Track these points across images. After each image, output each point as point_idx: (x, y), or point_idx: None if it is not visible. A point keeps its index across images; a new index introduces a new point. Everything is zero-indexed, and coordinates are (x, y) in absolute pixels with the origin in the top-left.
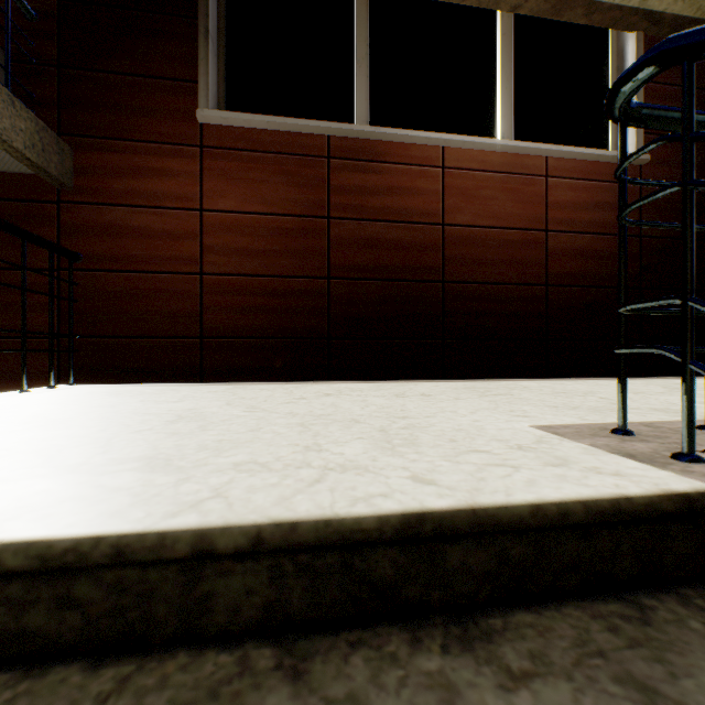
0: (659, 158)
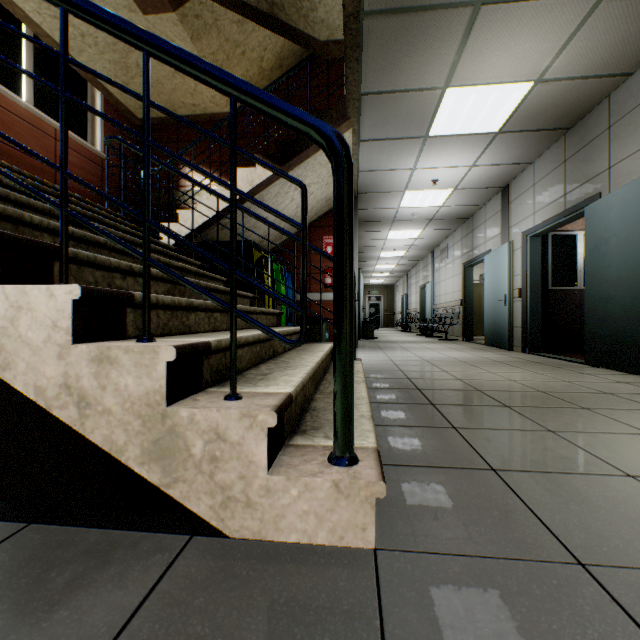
0: (112, 159)
